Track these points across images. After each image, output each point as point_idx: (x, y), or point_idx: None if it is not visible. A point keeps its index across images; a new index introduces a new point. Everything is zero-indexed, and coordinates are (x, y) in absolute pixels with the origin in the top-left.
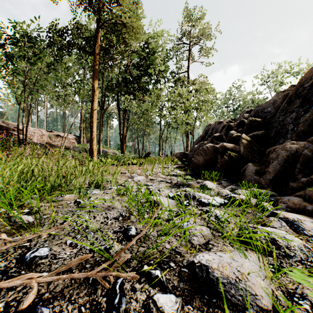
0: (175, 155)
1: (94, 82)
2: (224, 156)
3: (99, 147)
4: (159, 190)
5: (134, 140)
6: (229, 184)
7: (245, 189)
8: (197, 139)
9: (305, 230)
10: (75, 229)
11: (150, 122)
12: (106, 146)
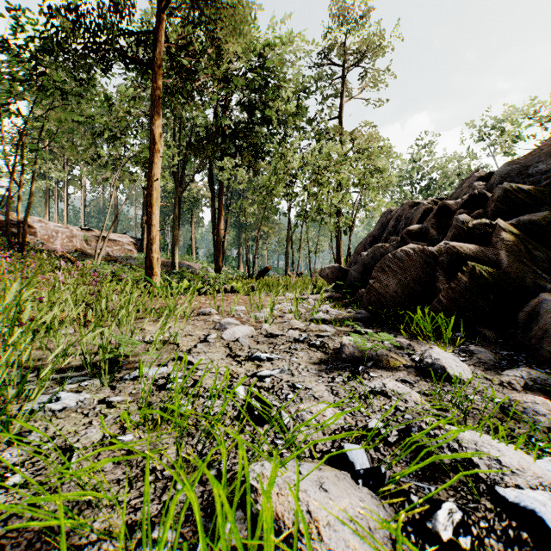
0: (320, 272)
1: (155, 124)
2: (457, 274)
3: (172, 259)
4: (294, 385)
5: (240, 246)
6: (492, 354)
7: None
8: (363, 241)
9: None
10: None
11: (269, 214)
12: (189, 257)
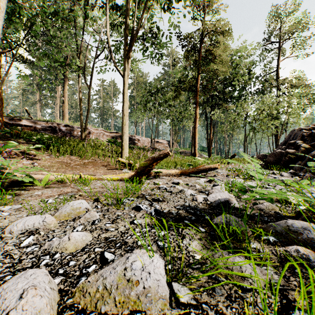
0: (257, 156)
1: (196, 110)
2: (285, 157)
3: (191, 151)
4: None
5: (216, 142)
6: None
7: (283, 171)
8: (282, 142)
9: (284, 175)
10: (222, 174)
11: None
12: None
